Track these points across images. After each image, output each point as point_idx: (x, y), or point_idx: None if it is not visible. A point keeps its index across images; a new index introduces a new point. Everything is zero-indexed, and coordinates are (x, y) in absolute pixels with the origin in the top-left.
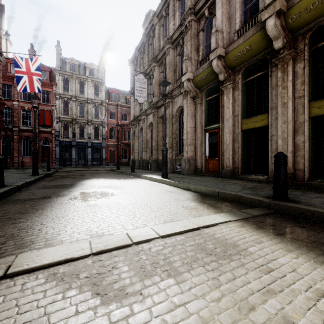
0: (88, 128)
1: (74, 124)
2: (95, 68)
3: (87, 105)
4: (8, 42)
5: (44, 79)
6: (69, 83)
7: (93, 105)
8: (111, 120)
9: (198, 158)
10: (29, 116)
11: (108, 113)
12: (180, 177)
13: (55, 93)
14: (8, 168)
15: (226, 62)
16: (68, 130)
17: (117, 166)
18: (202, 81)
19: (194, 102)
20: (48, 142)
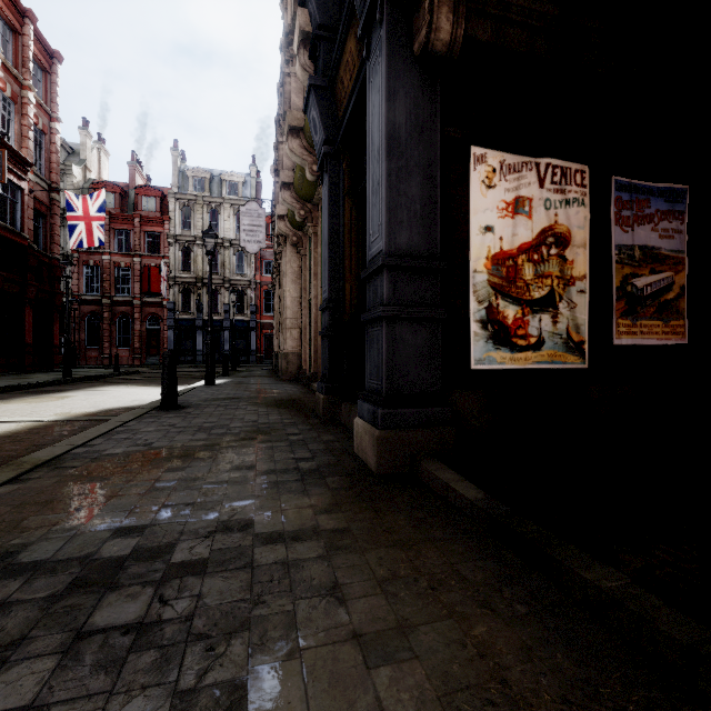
0: (224, 294)
1: (200, 287)
2: (239, 181)
3: (224, 250)
4: (103, 153)
5: (152, 212)
6: (192, 214)
7: (234, 251)
8: (267, 277)
9: (303, 351)
10: (128, 277)
11: (261, 264)
12: (242, 384)
13: (168, 235)
14: (89, 367)
15: (296, 192)
16: (190, 300)
17: (232, 365)
18: (294, 219)
19: (298, 252)
20: (157, 322)
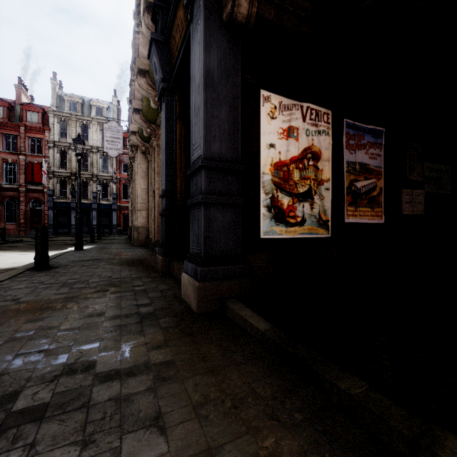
0: (93, 185)
1: (74, 180)
2: (104, 106)
3: (93, 154)
4: None
5: (35, 123)
6: (68, 127)
7: (100, 155)
8: (125, 174)
9: (149, 226)
10: (14, 170)
11: (121, 165)
12: (104, 249)
13: (48, 140)
14: None
15: (144, 115)
16: (66, 188)
17: (98, 235)
18: (143, 134)
19: (146, 158)
20: (39, 204)
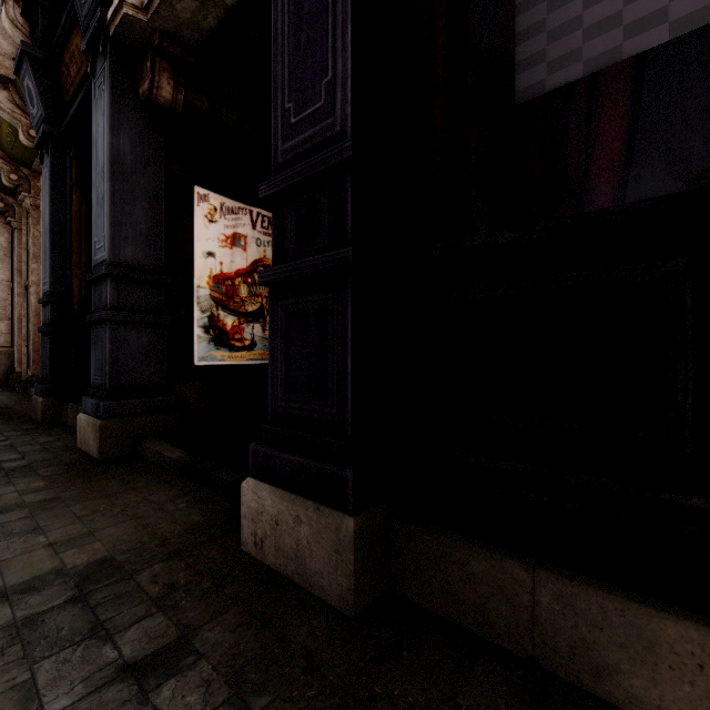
0: None
1: None
2: None
3: None
4: None
5: None
6: None
7: None
8: None
9: (15, 349)
10: None
11: None
12: None
13: None
14: None
15: (3, 149)
16: None
17: None
18: None
19: (7, 223)
20: None
